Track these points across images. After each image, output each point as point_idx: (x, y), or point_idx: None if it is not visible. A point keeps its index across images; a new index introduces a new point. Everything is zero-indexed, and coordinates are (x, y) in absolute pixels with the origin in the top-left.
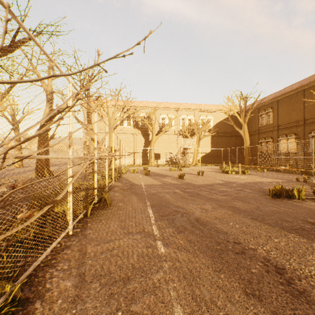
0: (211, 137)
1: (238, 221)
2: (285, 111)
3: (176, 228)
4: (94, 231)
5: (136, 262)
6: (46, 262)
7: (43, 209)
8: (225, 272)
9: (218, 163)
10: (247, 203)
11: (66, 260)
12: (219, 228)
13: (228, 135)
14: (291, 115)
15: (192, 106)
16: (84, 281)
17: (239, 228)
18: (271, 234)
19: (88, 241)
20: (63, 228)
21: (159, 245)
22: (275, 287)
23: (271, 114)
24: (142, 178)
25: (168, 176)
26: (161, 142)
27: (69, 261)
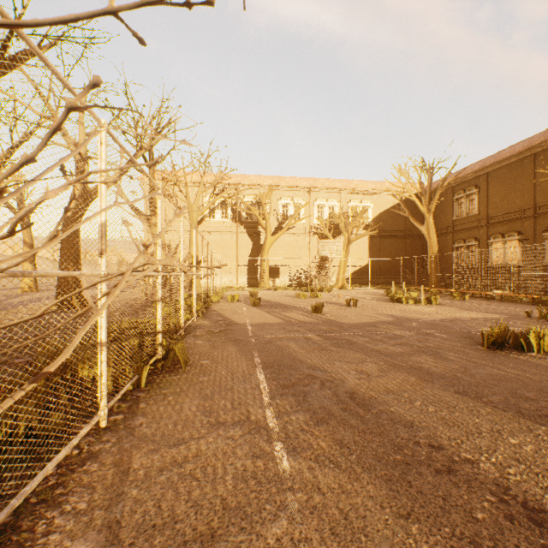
0: (369, 238)
1: (432, 397)
2: (501, 192)
3: (312, 412)
4: (151, 419)
5: (230, 492)
6: (43, 493)
7: (12, 394)
8: (419, 520)
9: (382, 284)
10: (444, 359)
11: (85, 487)
12: (395, 412)
13: (398, 234)
14: (511, 199)
15: (336, 184)
16: (117, 542)
17: (436, 412)
18: (501, 427)
19: (137, 442)
20: (91, 412)
21: (278, 452)
22: None
23: (475, 198)
24: (247, 312)
25: (293, 308)
26: (281, 247)
27: (91, 491)
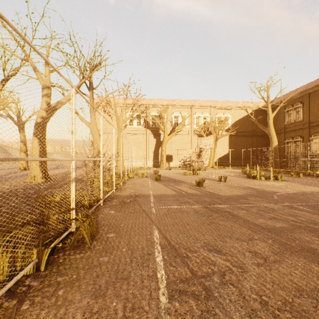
0: (229, 136)
1: None
2: None
3: None
4: None
5: None
6: None
7: None
8: None
9: (237, 166)
10: None
11: None
12: None
13: (248, 134)
14: None
15: (208, 103)
16: None
17: None
18: None
19: None
20: None
21: None
22: None
23: (300, 110)
24: (151, 185)
25: (182, 183)
26: (174, 143)
27: None
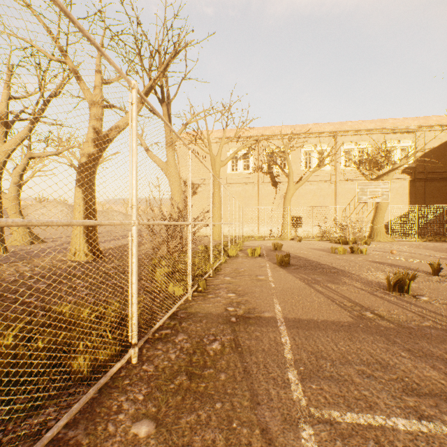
0: (409, 182)
1: None
2: None
3: None
4: None
5: None
6: None
7: None
8: None
9: (430, 236)
10: None
11: None
12: None
13: None
14: None
15: (367, 125)
16: None
17: None
18: None
19: None
20: None
21: None
22: None
23: None
24: (273, 280)
25: (343, 275)
26: (304, 196)
27: None
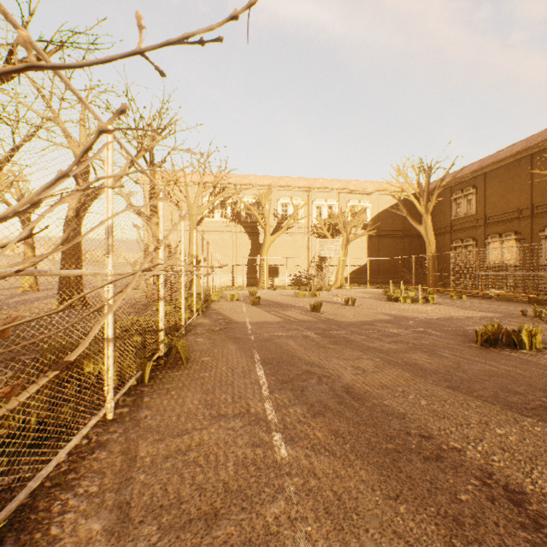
0: (368, 237)
1: (425, 392)
2: (498, 192)
3: (310, 405)
4: (155, 411)
5: (231, 477)
6: (57, 478)
7: (36, 381)
8: (407, 501)
9: (381, 284)
10: (438, 356)
11: (96, 473)
12: (389, 405)
13: (397, 234)
14: (508, 199)
15: (335, 184)
16: (127, 520)
17: (428, 406)
18: (489, 419)
19: (142, 433)
20: (97, 405)
21: (276, 441)
22: (511, 535)
23: (473, 198)
24: (247, 311)
25: (292, 307)
26: (281, 247)
27: (101, 476)
